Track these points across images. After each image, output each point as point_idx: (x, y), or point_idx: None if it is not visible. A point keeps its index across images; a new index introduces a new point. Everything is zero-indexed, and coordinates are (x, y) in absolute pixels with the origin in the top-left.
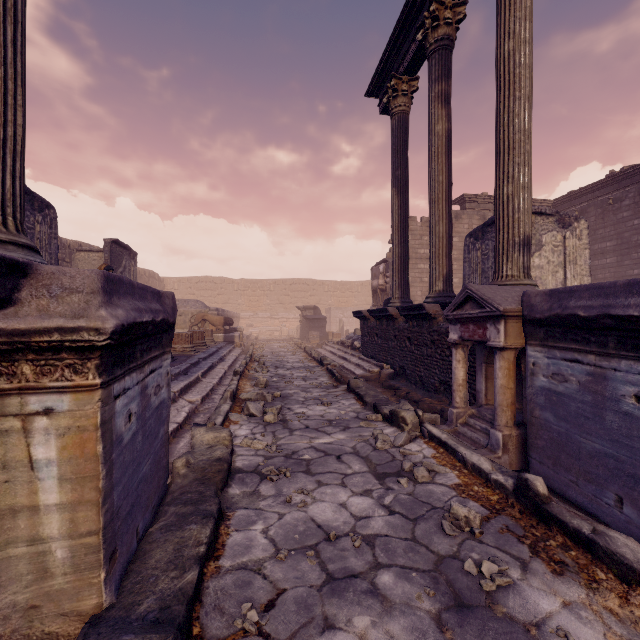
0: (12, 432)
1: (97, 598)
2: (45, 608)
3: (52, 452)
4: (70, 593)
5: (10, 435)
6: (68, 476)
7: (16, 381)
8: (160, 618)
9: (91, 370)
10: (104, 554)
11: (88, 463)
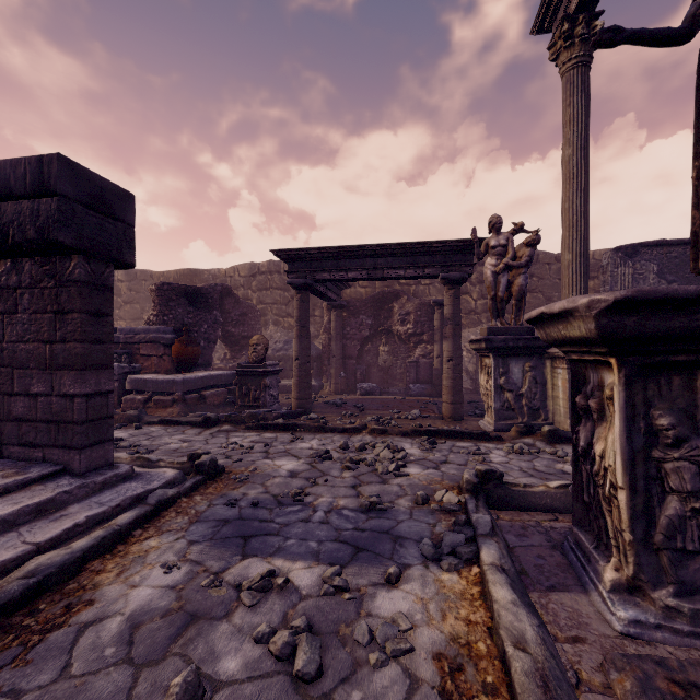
0: (556, 377)
1: (567, 427)
2: (561, 424)
3: (560, 384)
4: (563, 422)
5: (556, 378)
6: (562, 391)
7: (556, 365)
8: (568, 434)
9: (565, 364)
10: (569, 416)
11: (565, 389)
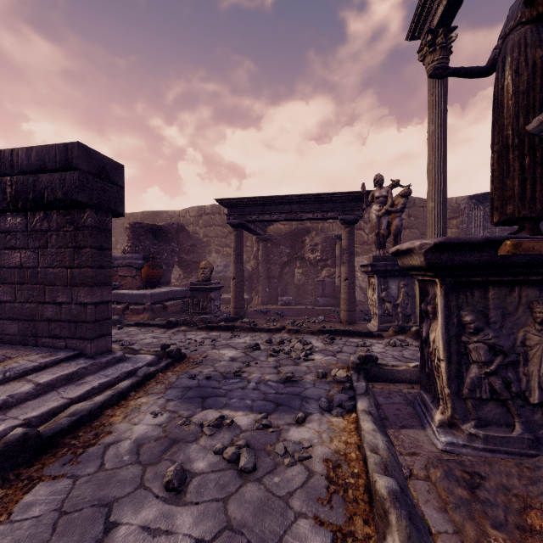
0: None
1: None
2: None
3: None
4: None
5: None
6: None
7: None
8: None
9: None
10: None
11: None
